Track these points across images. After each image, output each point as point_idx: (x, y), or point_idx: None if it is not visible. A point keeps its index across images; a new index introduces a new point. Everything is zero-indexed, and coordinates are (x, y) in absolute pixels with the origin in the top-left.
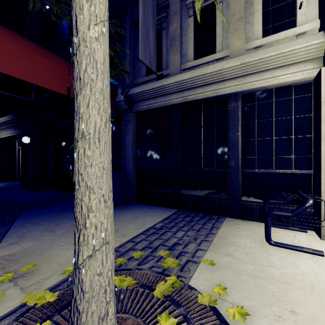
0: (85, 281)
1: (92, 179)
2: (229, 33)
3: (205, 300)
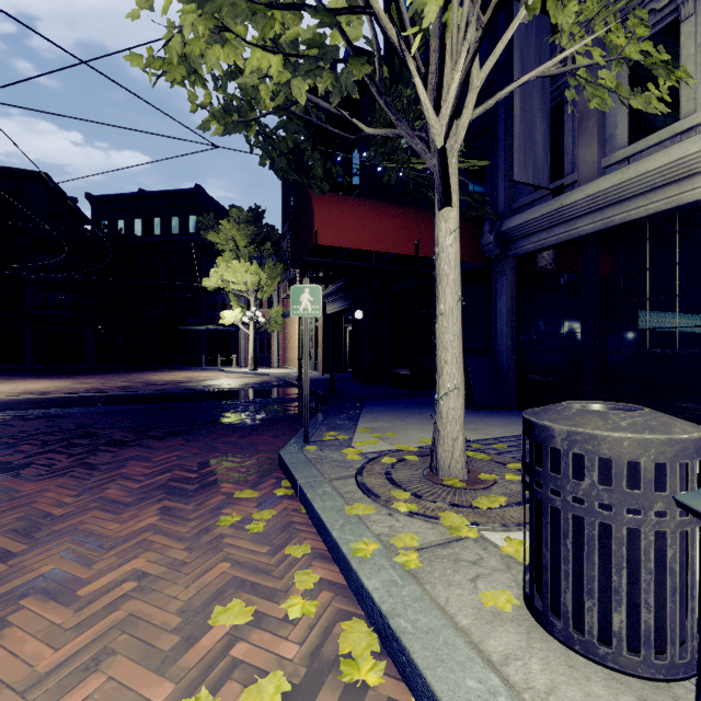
0: (443, 411)
1: (447, 342)
2: None
3: None
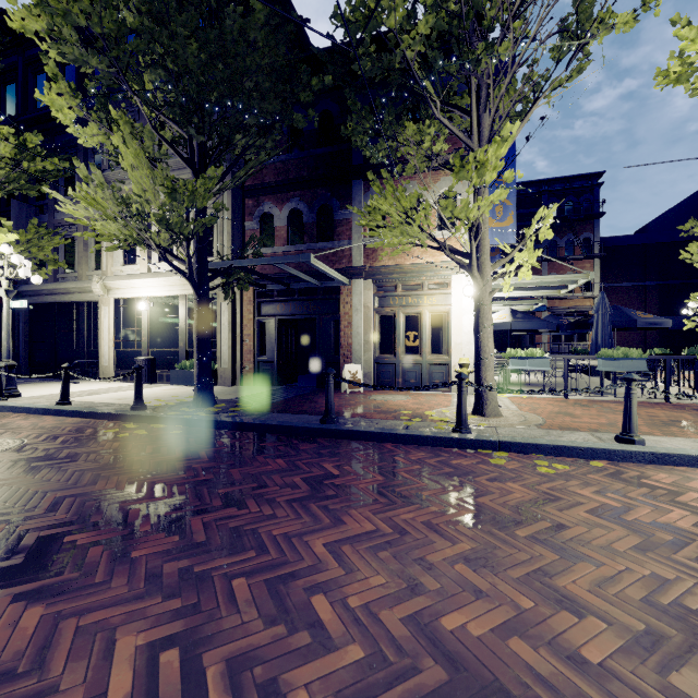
0: None
1: None
2: (78, 264)
3: None
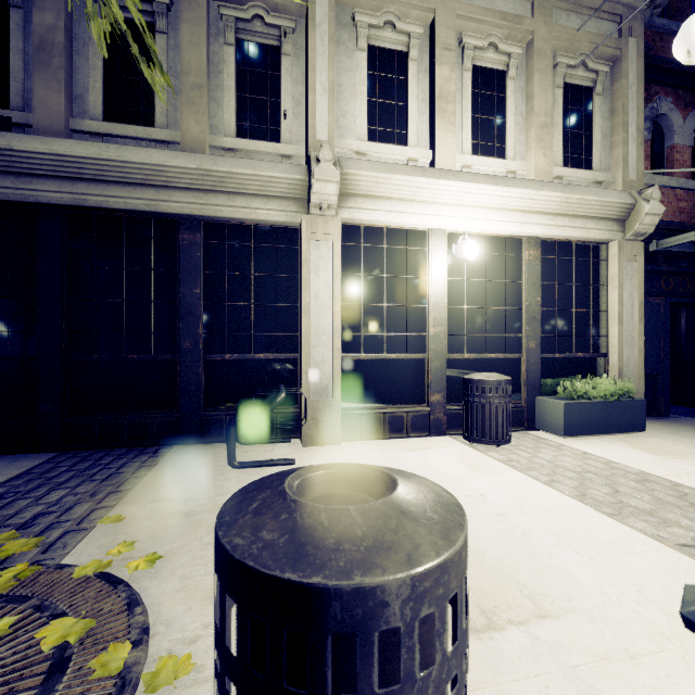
0: None
1: None
2: (180, 102)
3: (88, 570)
